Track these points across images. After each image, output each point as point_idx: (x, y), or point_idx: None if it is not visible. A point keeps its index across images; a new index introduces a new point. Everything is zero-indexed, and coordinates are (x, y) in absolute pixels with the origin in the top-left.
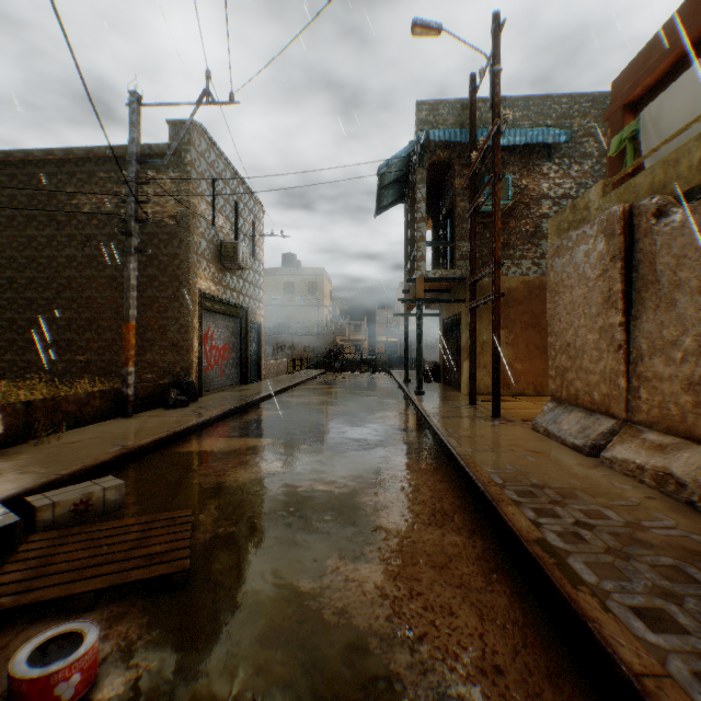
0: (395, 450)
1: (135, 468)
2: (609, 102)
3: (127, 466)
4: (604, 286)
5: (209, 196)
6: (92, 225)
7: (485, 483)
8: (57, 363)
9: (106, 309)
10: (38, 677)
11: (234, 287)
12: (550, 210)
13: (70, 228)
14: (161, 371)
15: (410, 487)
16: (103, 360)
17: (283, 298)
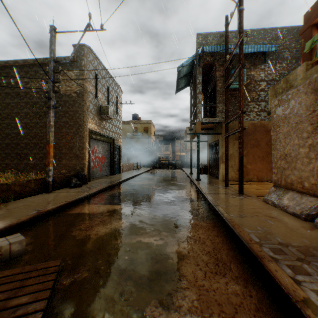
0: (188, 213)
1: (42, 224)
2: (296, 31)
3: (39, 222)
4: (312, 120)
5: (94, 83)
6: (37, 97)
7: (248, 241)
8: (20, 164)
9: (43, 138)
10: None
11: (107, 128)
12: (265, 87)
13: (26, 98)
14: (70, 169)
15: (199, 240)
16: (42, 163)
17: (132, 134)
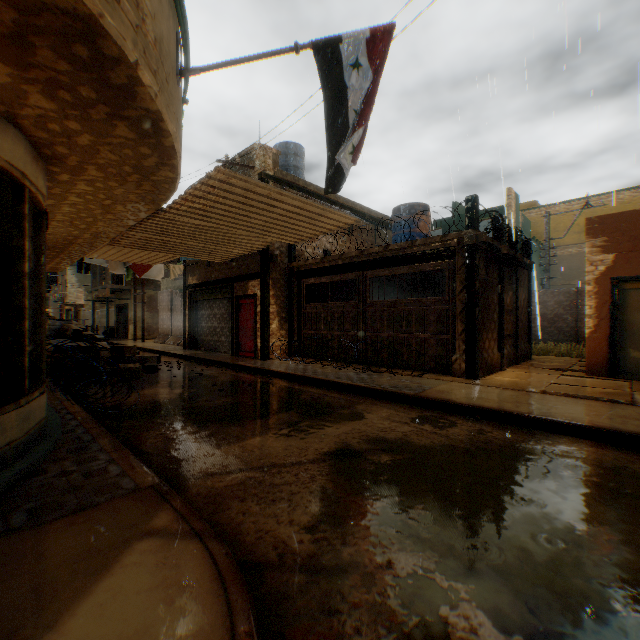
0: None
1: None
2: None
3: None
4: (168, 306)
5: None
6: None
7: (140, 346)
8: None
9: None
10: None
11: None
12: None
13: None
14: None
15: None
16: None
17: None
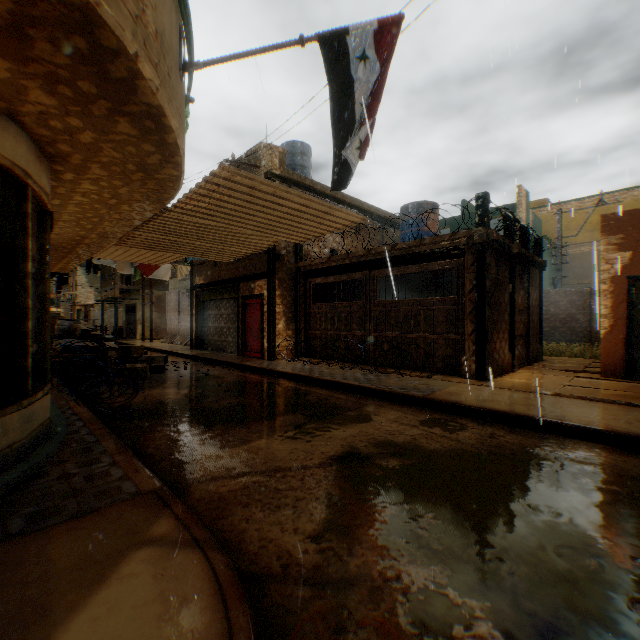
0: None
1: None
2: None
3: None
4: (176, 306)
5: None
6: None
7: (148, 346)
8: None
9: None
10: None
11: None
12: None
13: None
14: None
15: None
16: None
17: None
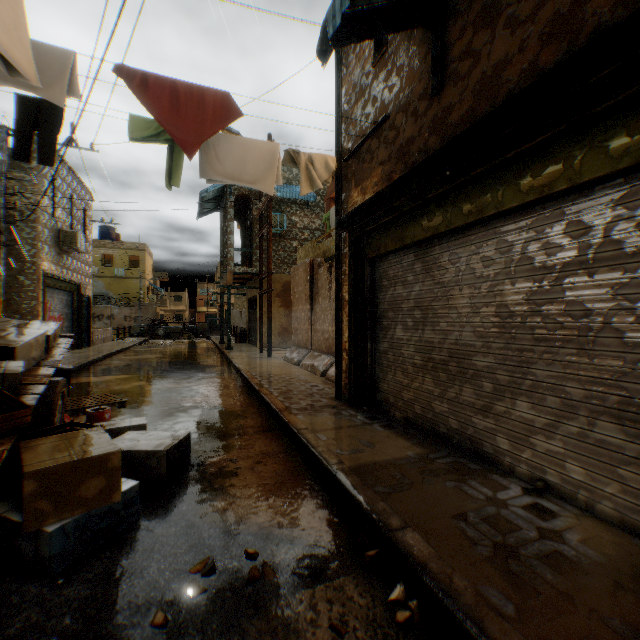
0: (211, 373)
1: None
2: None
3: None
4: (305, 292)
5: (52, 193)
6: None
7: (248, 375)
8: None
9: None
10: (101, 411)
11: (71, 266)
12: (309, 237)
13: None
14: None
15: (216, 383)
16: None
17: (101, 269)
